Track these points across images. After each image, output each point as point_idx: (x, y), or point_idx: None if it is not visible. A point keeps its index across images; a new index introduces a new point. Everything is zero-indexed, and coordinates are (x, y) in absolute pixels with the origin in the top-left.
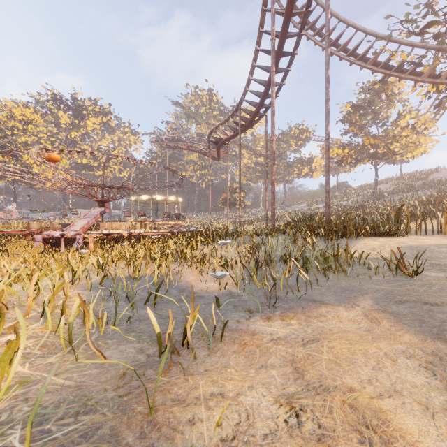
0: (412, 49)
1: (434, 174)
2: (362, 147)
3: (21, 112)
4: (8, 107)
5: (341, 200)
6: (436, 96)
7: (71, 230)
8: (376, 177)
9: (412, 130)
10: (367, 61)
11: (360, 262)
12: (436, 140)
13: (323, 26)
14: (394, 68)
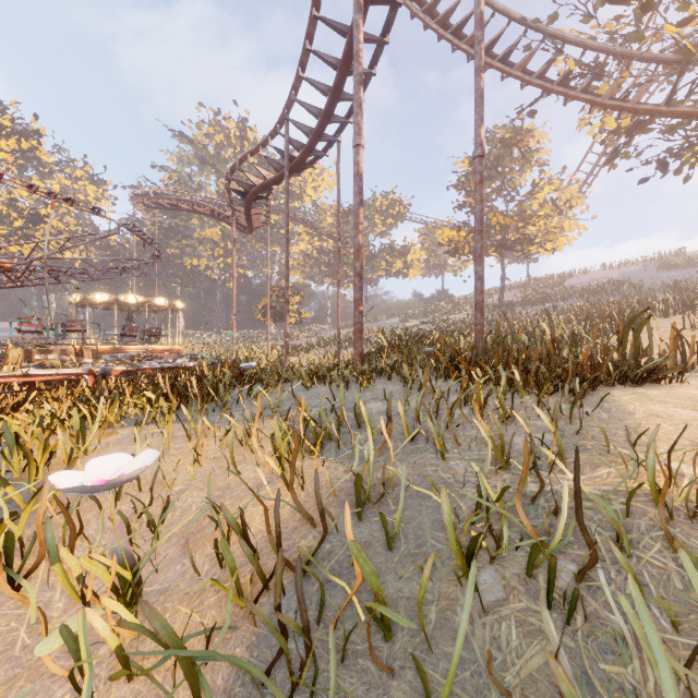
0: (582, 53)
1: (569, 280)
2: (485, 230)
3: None
4: None
5: (449, 313)
6: (608, 145)
7: None
8: (502, 279)
9: (555, 208)
10: (511, 67)
11: None
12: (584, 227)
13: None
14: (555, 82)
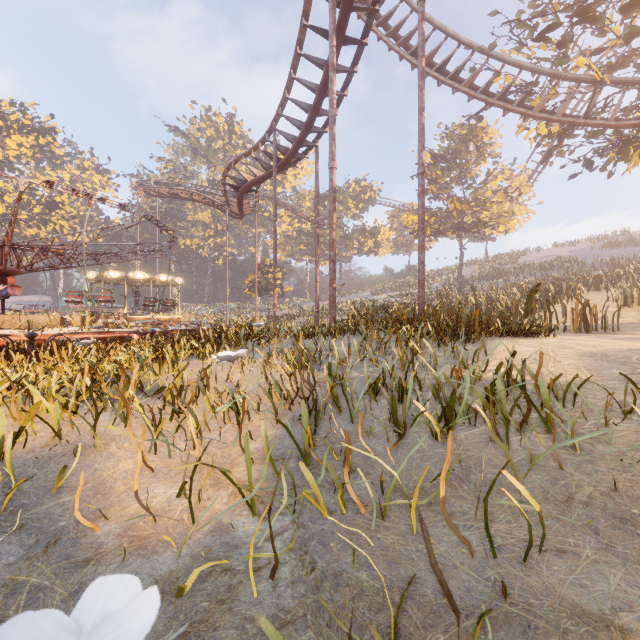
0: (519, 72)
1: (524, 258)
2: (445, 214)
3: None
4: None
5: (415, 287)
6: (544, 145)
7: None
8: (461, 257)
9: (506, 195)
10: (461, 83)
11: (564, 399)
12: (532, 211)
13: (399, 23)
14: (496, 96)
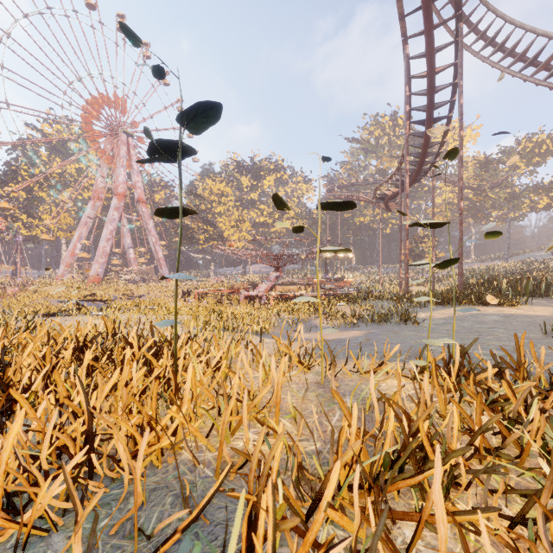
0: None
1: None
2: None
3: (217, 188)
4: (209, 186)
5: None
6: None
7: (259, 290)
8: None
9: None
10: None
11: (405, 319)
12: None
13: (514, 45)
14: None
